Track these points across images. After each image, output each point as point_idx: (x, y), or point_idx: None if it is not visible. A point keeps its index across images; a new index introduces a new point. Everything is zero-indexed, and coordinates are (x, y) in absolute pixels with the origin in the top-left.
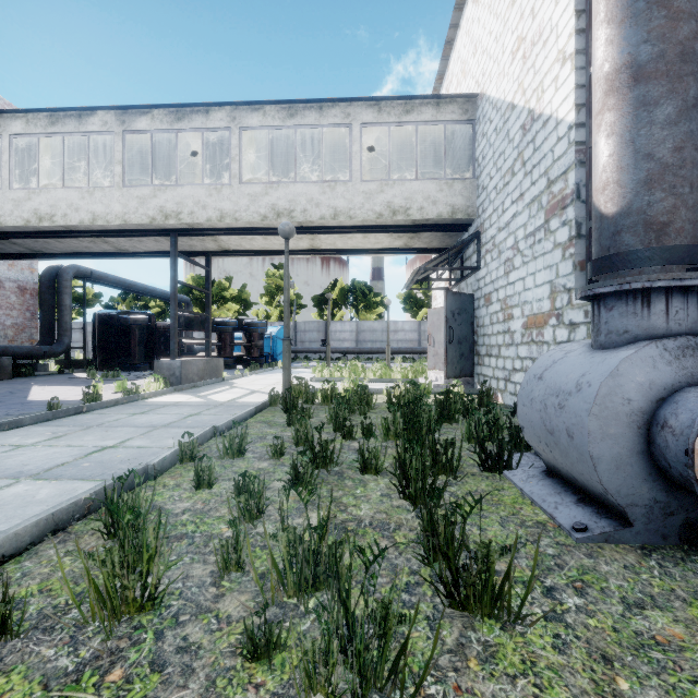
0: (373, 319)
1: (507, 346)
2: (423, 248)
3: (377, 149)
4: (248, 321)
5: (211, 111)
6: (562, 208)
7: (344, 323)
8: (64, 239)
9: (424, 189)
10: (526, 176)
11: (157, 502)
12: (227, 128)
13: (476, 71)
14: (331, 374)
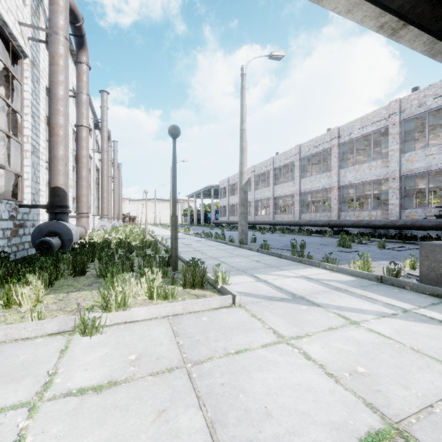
0: None
1: None
2: None
3: None
4: None
5: None
6: None
7: None
8: None
9: None
10: None
11: None
12: None
13: None
14: None
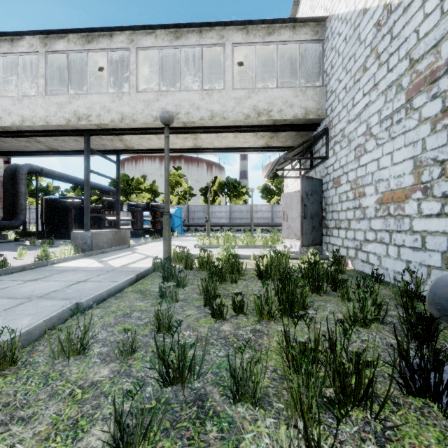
0: (241, 203)
1: (358, 220)
2: (280, 146)
3: (245, 72)
4: (153, 203)
5: (114, 35)
6: (431, 82)
7: (221, 206)
8: (6, 139)
9: (283, 95)
10: (381, 66)
11: None
12: (126, 48)
13: (324, 0)
14: (210, 242)
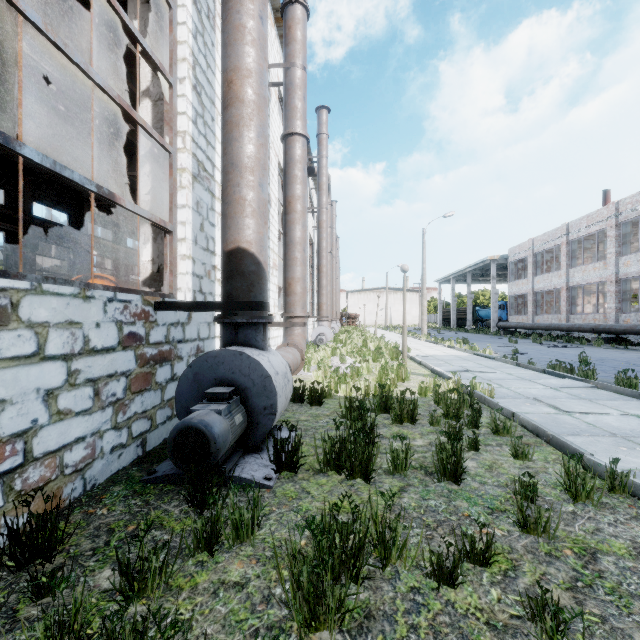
0: None
1: None
2: None
3: None
4: None
5: None
6: None
7: None
8: None
9: None
10: None
11: (530, 451)
12: None
13: None
14: None
